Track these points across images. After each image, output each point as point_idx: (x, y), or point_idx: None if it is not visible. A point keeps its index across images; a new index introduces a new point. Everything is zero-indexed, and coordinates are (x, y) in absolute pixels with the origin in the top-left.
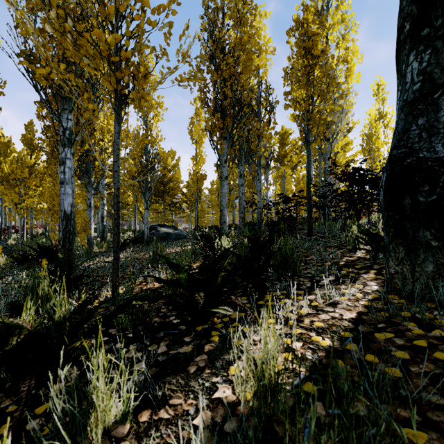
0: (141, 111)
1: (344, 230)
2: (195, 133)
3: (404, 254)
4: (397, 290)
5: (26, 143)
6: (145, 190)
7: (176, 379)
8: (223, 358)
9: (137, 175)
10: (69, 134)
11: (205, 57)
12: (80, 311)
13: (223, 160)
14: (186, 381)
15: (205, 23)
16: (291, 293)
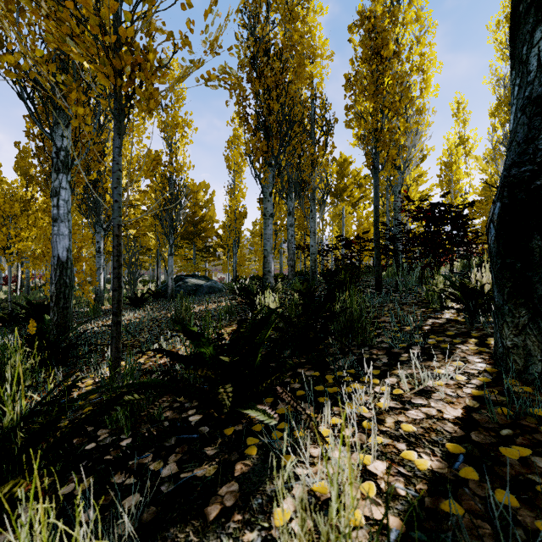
0: (149, 115)
1: (422, 282)
2: (233, 160)
3: (528, 319)
4: (517, 371)
5: (20, 173)
6: (169, 231)
7: (185, 534)
8: (262, 490)
9: (158, 212)
10: (65, 156)
11: (244, 61)
12: (42, 412)
13: (268, 193)
14: (202, 539)
15: (242, 0)
16: (362, 373)
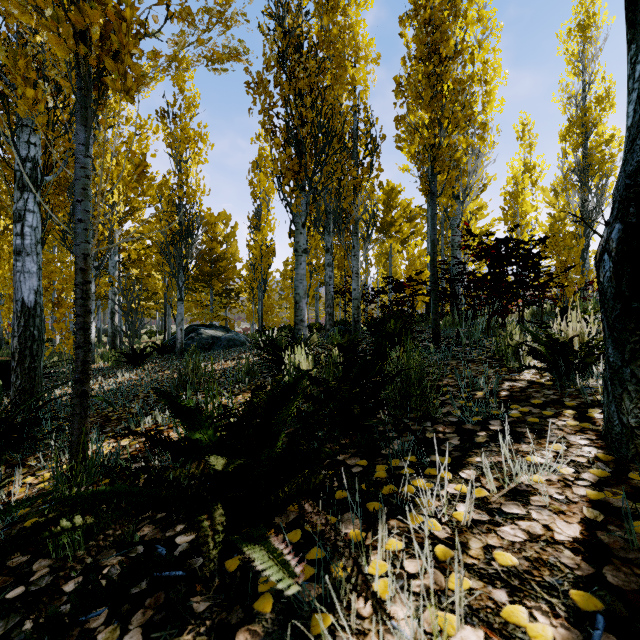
0: (126, 97)
1: (488, 334)
2: (258, 186)
3: None
4: None
5: None
6: (177, 270)
7: None
8: None
9: (164, 247)
10: (32, 168)
11: (270, 58)
12: None
13: (300, 223)
14: None
15: None
16: (427, 462)
